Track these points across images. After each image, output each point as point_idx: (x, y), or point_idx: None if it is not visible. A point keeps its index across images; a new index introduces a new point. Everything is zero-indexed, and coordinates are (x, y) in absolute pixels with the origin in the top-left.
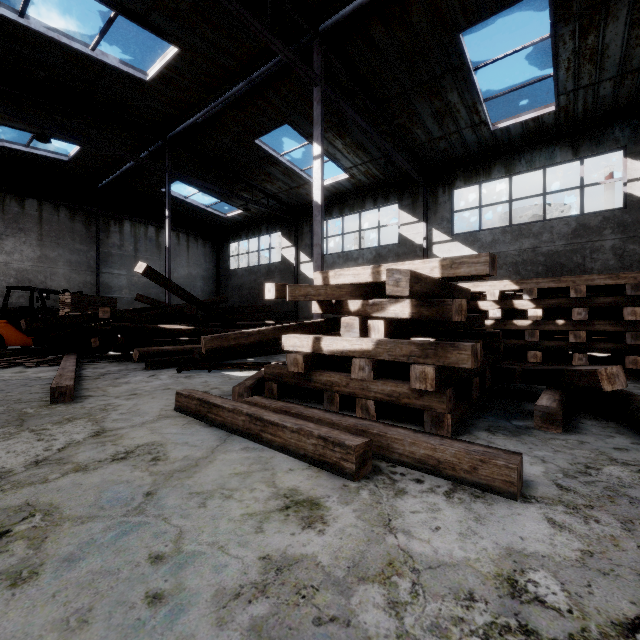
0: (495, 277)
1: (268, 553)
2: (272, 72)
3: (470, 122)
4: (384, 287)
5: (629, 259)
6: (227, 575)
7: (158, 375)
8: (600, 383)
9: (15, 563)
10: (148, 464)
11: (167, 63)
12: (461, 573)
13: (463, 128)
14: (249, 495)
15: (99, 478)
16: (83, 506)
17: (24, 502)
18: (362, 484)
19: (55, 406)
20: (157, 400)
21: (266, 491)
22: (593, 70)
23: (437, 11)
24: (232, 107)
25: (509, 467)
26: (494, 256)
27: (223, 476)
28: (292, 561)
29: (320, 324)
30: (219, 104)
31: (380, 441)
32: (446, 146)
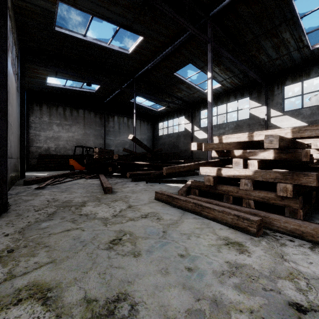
0: None
1: (228, 260)
2: (185, 40)
3: (296, 47)
4: (253, 143)
5: None
6: (214, 266)
7: (138, 184)
8: None
9: (130, 249)
10: (157, 220)
11: (138, 44)
12: None
13: (292, 51)
14: (207, 237)
15: (141, 224)
16: (141, 233)
17: (120, 229)
18: (260, 238)
19: (107, 195)
20: (144, 195)
21: (214, 236)
22: None
23: None
24: (164, 59)
25: None
26: None
27: (191, 228)
28: (241, 265)
29: (217, 162)
30: (159, 59)
31: (265, 220)
32: (280, 62)
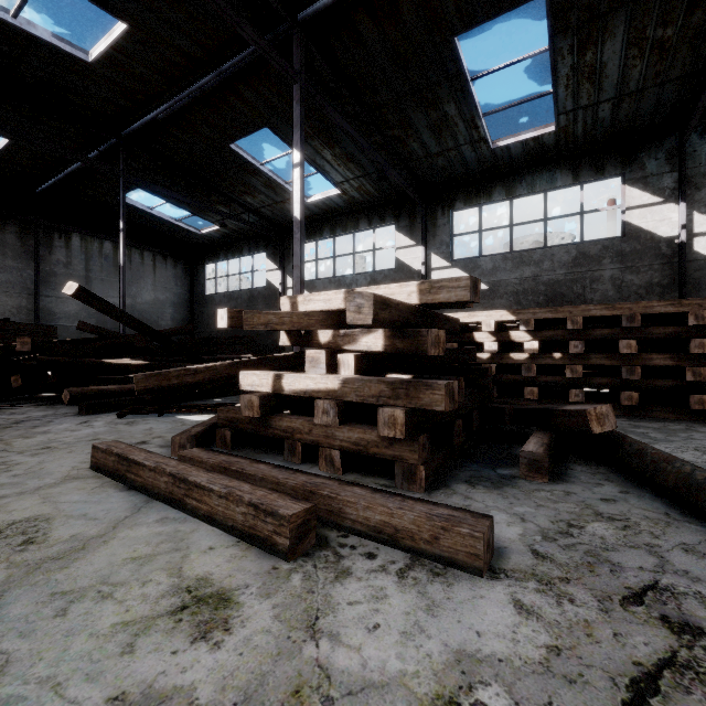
0: (496, 307)
1: (125, 690)
2: (245, 64)
3: (469, 138)
4: None
5: (627, 290)
6: None
7: (92, 421)
8: (589, 424)
9: None
10: (13, 550)
11: (114, 42)
12: (389, 699)
13: (462, 144)
14: (137, 592)
15: None
16: None
17: None
18: (297, 565)
19: None
20: (74, 455)
21: (164, 584)
22: (592, 90)
23: (430, 9)
24: (200, 103)
25: (474, 536)
26: (476, 280)
27: (113, 563)
28: (155, 701)
29: (288, 358)
30: (184, 98)
31: (331, 505)
32: (445, 163)
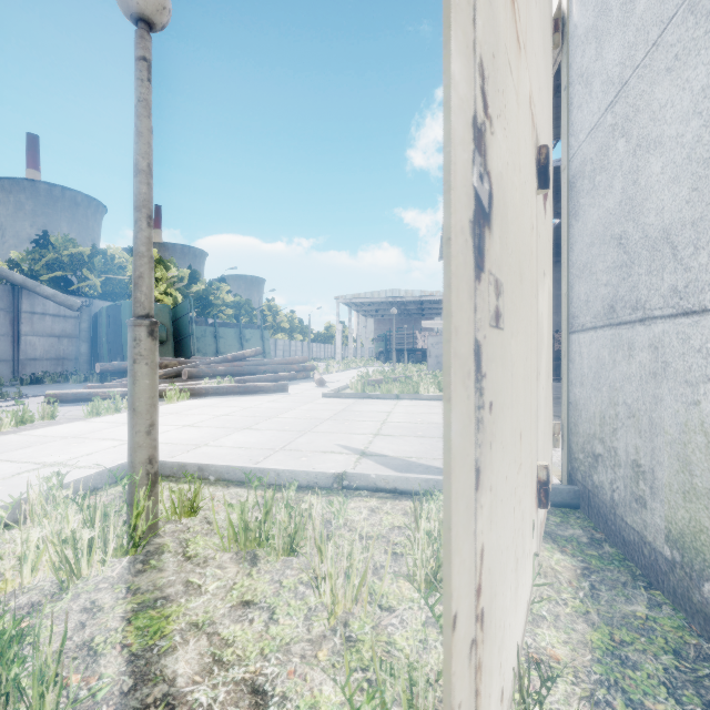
0: None
1: None
2: None
3: None
4: None
5: None
6: None
7: None
8: None
9: None
10: None
11: None
12: None
13: None
14: None
15: None
16: None
17: None
18: None
19: None
20: None
21: None
22: None
23: None
24: None
25: None
26: None
27: None
28: None
29: None
30: None
31: None
32: None
